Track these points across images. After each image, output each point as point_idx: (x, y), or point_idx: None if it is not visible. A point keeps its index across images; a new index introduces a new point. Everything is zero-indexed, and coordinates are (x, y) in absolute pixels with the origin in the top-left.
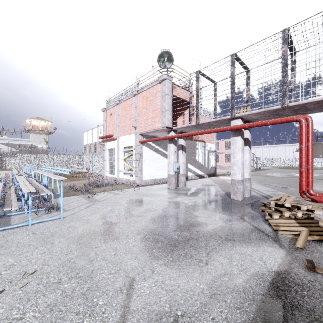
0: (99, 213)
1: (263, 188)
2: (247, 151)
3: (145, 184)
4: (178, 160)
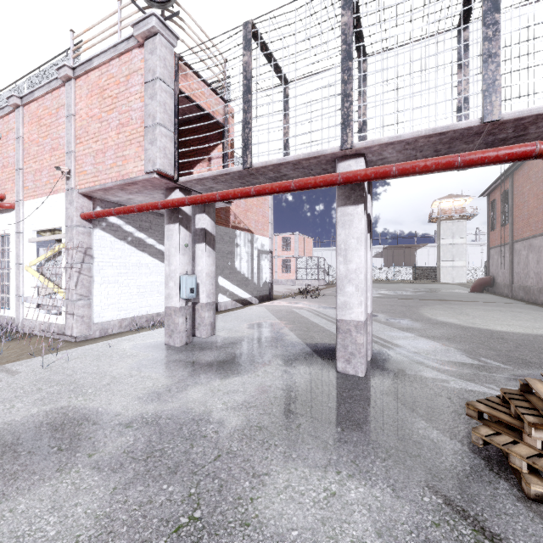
0: None
1: (374, 326)
2: (368, 247)
3: (100, 334)
4: (195, 269)
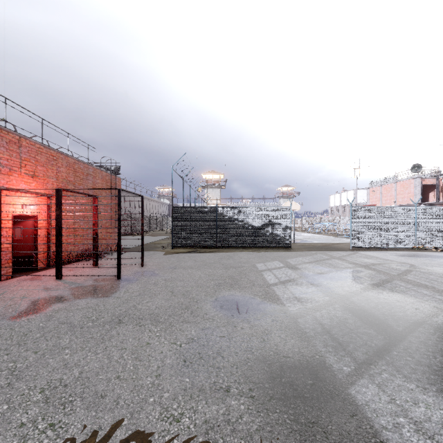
0: None
1: None
2: None
3: None
4: None
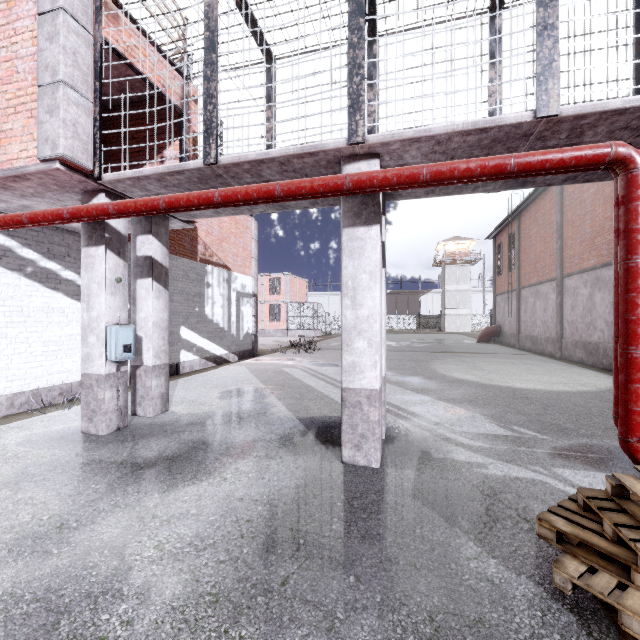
0: None
1: None
2: (382, 286)
3: None
4: (135, 316)
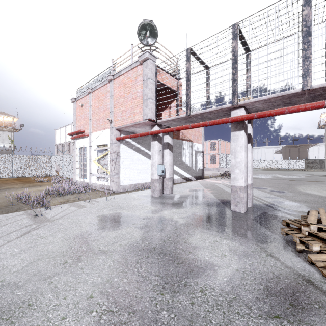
0: (34, 249)
1: (260, 193)
2: (249, 150)
3: (123, 190)
4: (163, 161)
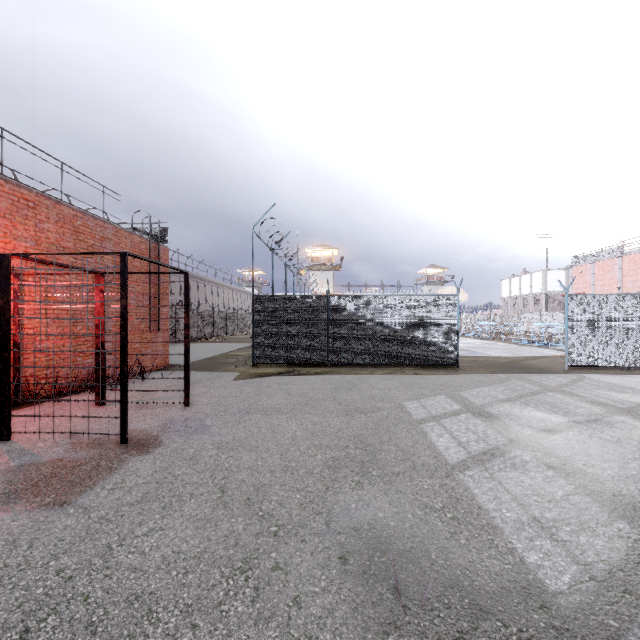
0: None
1: None
2: None
3: None
4: None
